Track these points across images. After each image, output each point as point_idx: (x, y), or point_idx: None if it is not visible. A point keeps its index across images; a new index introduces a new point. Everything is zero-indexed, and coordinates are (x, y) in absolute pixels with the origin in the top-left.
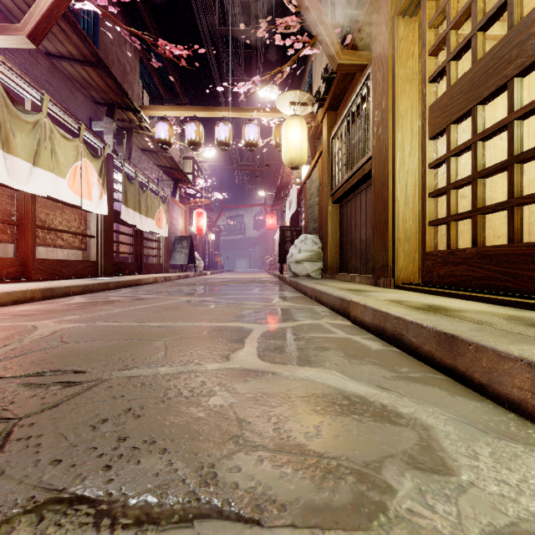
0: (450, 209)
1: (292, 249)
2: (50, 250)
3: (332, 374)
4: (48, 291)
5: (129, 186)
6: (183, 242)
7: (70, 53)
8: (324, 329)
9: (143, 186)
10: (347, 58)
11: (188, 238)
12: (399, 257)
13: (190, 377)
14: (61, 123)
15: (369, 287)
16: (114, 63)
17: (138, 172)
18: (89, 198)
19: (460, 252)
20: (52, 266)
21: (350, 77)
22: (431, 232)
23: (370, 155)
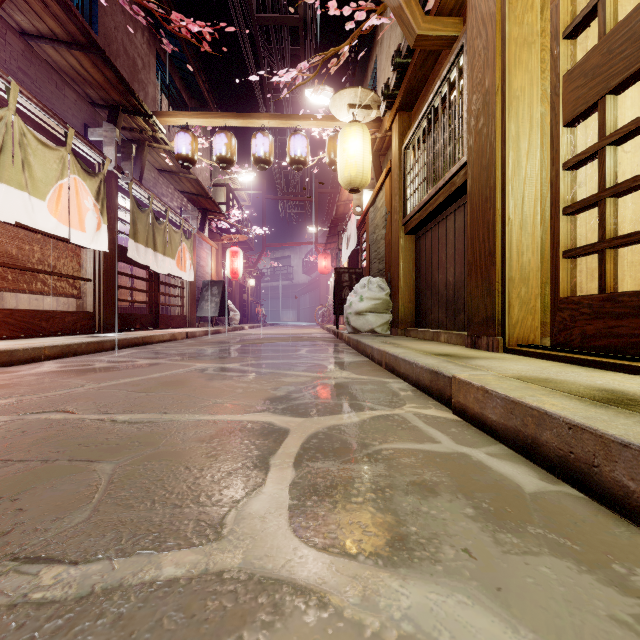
0: (607, 229)
1: (351, 296)
2: (34, 298)
3: (472, 602)
4: (3, 355)
5: (139, 215)
6: (213, 288)
7: (52, 30)
8: (414, 431)
9: (160, 217)
10: (429, 27)
11: (219, 283)
12: (512, 307)
13: (96, 622)
14: (40, 126)
15: (465, 349)
16: (120, 55)
17: (152, 197)
18: (81, 228)
19: (627, 298)
20: (26, 319)
21: (432, 60)
22: (567, 268)
23: (464, 161)
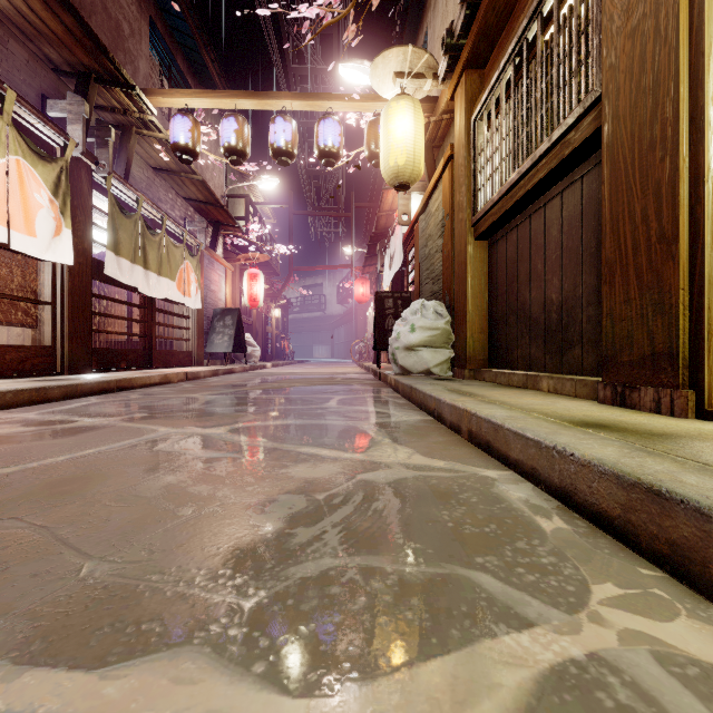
0: None
1: (398, 326)
2: None
3: None
4: None
5: (122, 221)
6: (226, 317)
7: None
8: None
9: (155, 226)
10: None
11: (234, 312)
12: None
13: None
14: None
15: (608, 408)
16: (97, 12)
17: (141, 200)
18: (29, 231)
19: None
20: None
21: None
22: None
23: (596, 97)
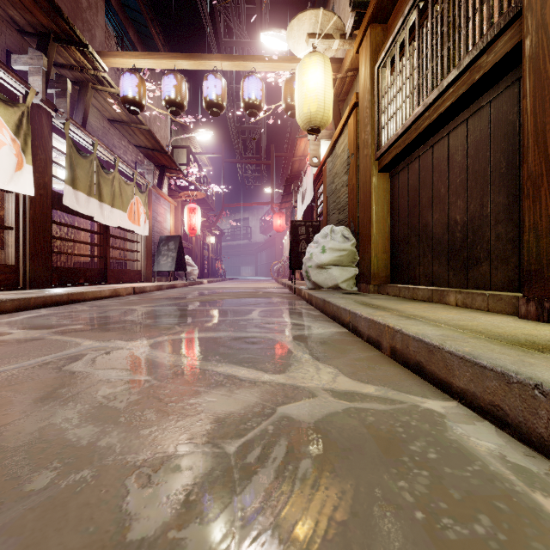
0: None
1: (311, 248)
2: None
3: None
4: None
5: (79, 160)
6: (170, 243)
7: None
8: None
9: (109, 167)
10: None
11: (176, 238)
12: None
13: None
14: None
15: (538, 325)
16: None
17: (96, 143)
18: None
19: None
20: None
21: None
22: None
23: (515, 12)
